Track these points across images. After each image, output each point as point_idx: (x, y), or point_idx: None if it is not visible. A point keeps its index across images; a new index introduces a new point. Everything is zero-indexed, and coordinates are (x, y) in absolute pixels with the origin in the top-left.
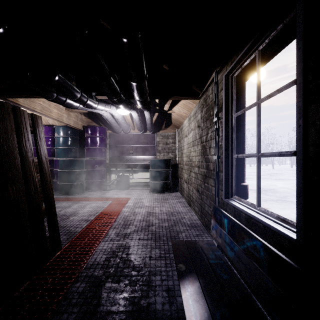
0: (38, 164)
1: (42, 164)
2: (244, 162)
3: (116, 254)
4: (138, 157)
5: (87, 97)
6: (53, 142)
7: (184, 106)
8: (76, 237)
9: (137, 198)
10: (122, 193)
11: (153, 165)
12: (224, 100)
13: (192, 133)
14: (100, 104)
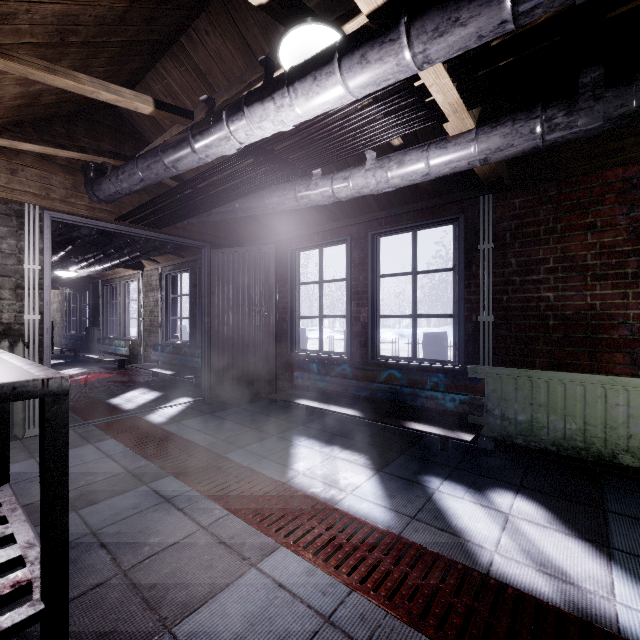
0: None
1: None
2: None
3: None
4: None
5: None
6: None
7: None
8: None
9: None
10: None
11: None
12: (68, 301)
13: (56, 305)
14: None
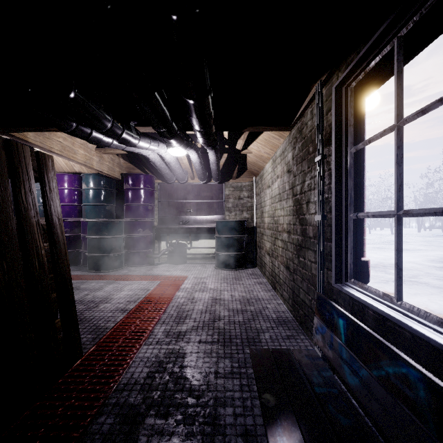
0: (46, 228)
1: (53, 228)
2: (363, 225)
3: (164, 367)
4: (198, 217)
5: (123, 128)
6: (80, 196)
7: (266, 143)
8: (106, 336)
9: (197, 276)
10: (176, 269)
11: (220, 229)
12: (334, 127)
13: (278, 182)
14: (142, 140)
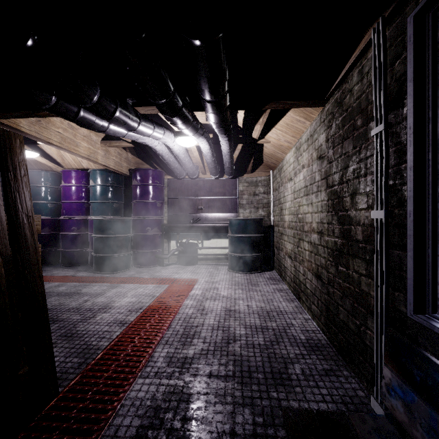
0: (8, 229)
1: (18, 229)
2: None
3: (160, 418)
4: (210, 215)
5: (115, 104)
6: (87, 193)
7: (288, 129)
8: (95, 361)
9: (208, 280)
10: (185, 271)
11: (233, 227)
12: (413, 75)
13: (303, 173)
14: (143, 123)
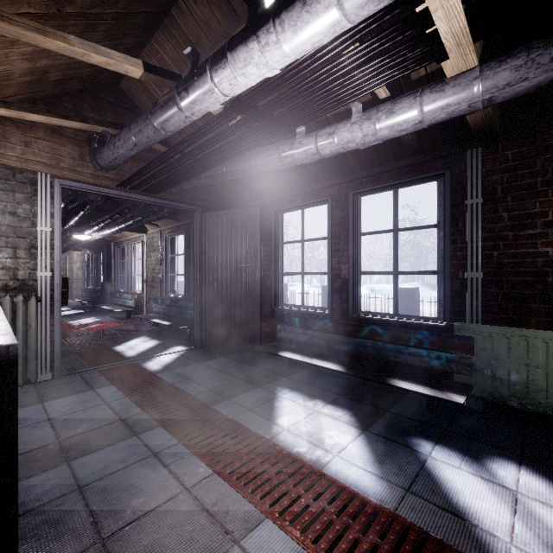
0: None
1: None
2: None
3: None
4: None
5: None
6: None
7: None
8: None
9: None
10: None
11: None
12: (88, 260)
13: (79, 264)
14: None
